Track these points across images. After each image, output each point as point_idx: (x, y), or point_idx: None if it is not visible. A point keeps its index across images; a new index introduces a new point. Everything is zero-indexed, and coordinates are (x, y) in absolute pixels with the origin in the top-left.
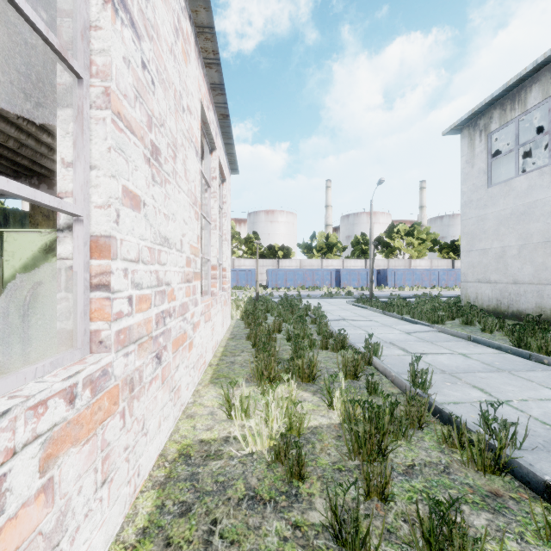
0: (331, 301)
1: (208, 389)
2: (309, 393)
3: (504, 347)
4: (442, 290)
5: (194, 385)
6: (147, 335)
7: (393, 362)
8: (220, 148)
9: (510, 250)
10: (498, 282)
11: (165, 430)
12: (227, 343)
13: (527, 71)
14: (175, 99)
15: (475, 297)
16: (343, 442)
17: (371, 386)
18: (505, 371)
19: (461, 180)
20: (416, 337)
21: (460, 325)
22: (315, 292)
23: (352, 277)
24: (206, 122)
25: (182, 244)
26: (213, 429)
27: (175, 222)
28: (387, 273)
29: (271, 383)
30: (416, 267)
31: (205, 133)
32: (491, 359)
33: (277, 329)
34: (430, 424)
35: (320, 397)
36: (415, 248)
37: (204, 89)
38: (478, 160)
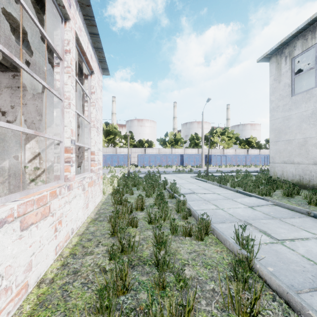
0: (180, 176)
1: None
2: None
3: None
4: (243, 167)
5: None
6: None
7: (270, 258)
8: (81, 30)
9: (311, 140)
10: (300, 163)
11: None
12: (87, 227)
13: None
14: None
15: (281, 173)
16: None
17: None
18: None
19: (270, 92)
20: (262, 213)
21: (282, 196)
22: (168, 169)
23: (190, 159)
24: None
25: None
26: None
27: None
28: (211, 157)
29: None
30: (227, 153)
31: None
32: None
33: (140, 207)
34: None
35: None
36: (226, 142)
37: None
38: (284, 77)
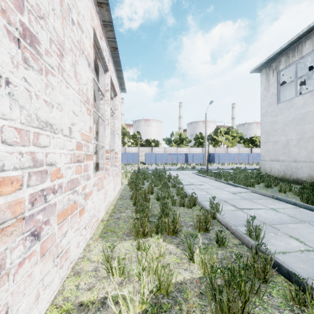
0: (183, 172)
1: (97, 243)
2: (173, 246)
3: (298, 203)
4: (245, 165)
5: (85, 240)
6: (14, 217)
7: (229, 215)
8: (112, 72)
9: (292, 142)
10: (284, 161)
11: (47, 296)
12: (117, 202)
13: (303, 32)
14: (61, 6)
15: (270, 170)
16: (205, 300)
17: (220, 240)
18: (306, 222)
19: (261, 99)
20: (239, 196)
21: (263, 187)
22: (173, 166)
23: (195, 158)
24: (99, 48)
25: (71, 131)
26: (94, 288)
27: (61, 111)
28: (215, 155)
29: (145, 237)
30: (230, 152)
31: (99, 57)
32: (292, 212)
33: (150, 191)
34: (272, 277)
35: (182, 249)
36: (230, 141)
37: (97, 22)
38: (271, 87)
